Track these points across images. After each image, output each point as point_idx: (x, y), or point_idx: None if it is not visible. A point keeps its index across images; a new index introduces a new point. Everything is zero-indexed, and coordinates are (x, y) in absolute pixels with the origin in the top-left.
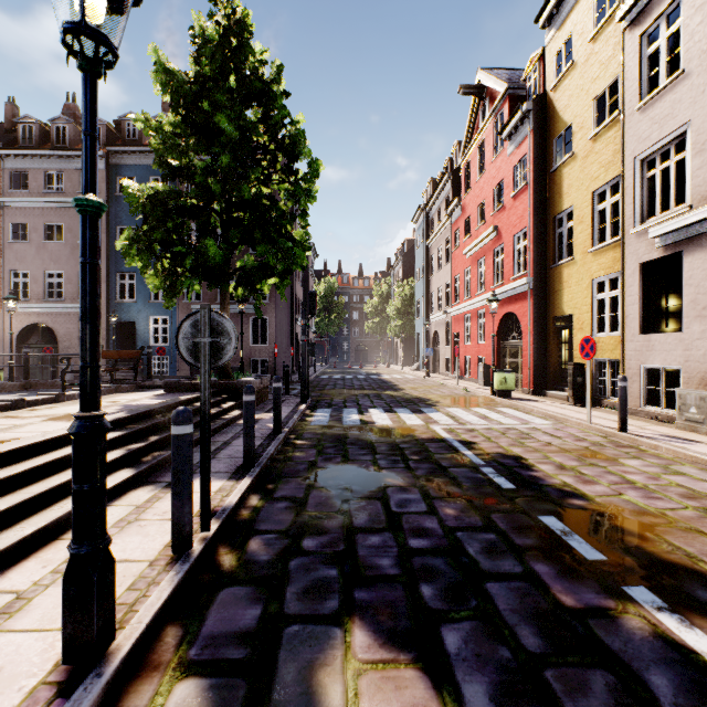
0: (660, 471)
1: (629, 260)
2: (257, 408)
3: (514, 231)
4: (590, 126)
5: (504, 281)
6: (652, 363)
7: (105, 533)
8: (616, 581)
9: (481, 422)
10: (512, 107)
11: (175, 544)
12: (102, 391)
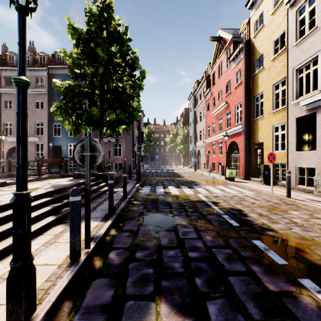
0: (308, 217)
1: (290, 116)
2: (116, 185)
3: (235, 103)
4: (271, 54)
5: (230, 127)
6: (301, 165)
7: (30, 255)
8: (294, 276)
9: (221, 192)
10: (234, 46)
11: (71, 256)
12: (44, 178)
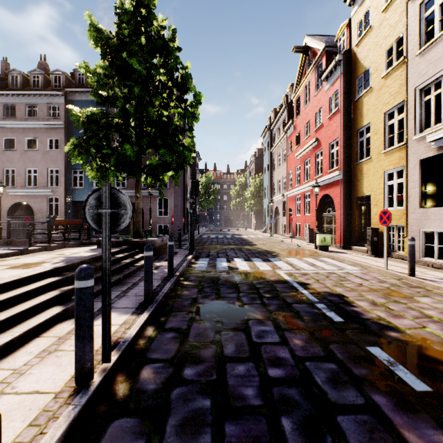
0: None
1: (411, 157)
2: (159, 258)
3: (329, 141)
4: (382, 68)
5: (322, 173)
6: (428, 228)
7: None
8: None
9: (310, 268)
10: (328, 59)
11: (77, 377)
12: (55, 247)
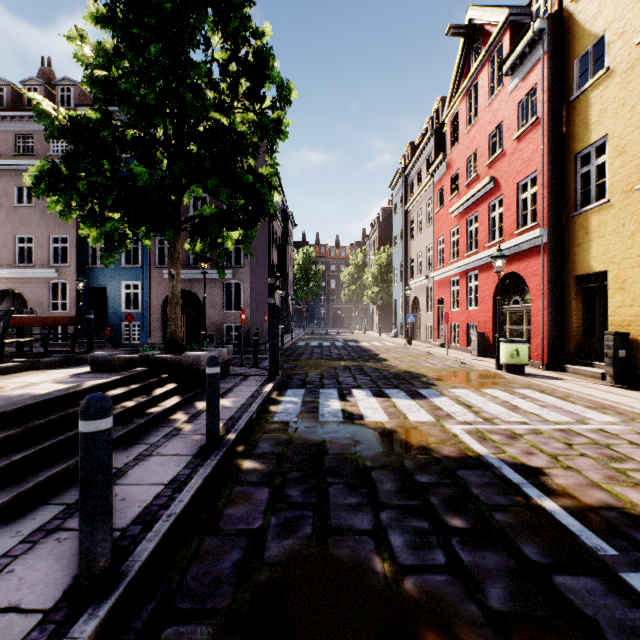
0: None
1: None
2: None
3: (518, 178)
4: (638, 27)
5: (503, 237)
6: None
7: None
8: None
9: (514, 417)
10: (513, 37)
11: None
12: (6, 369)
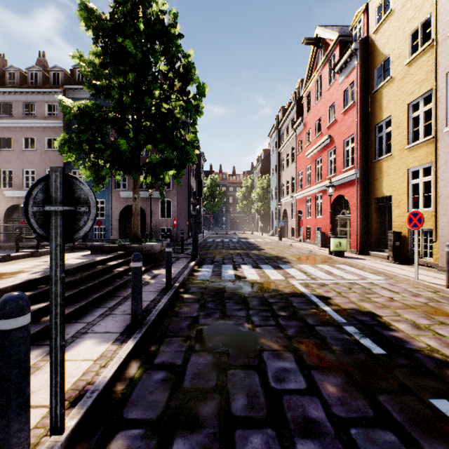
0: None
1: (442, 152)
2: (159, 264)
3: (344, 137)
4: (406, 55)
5: (336, 173)
6: None
7: None
8: None
9: (328, 277)
10: (342, 50)
11: None
12: (43, 252)
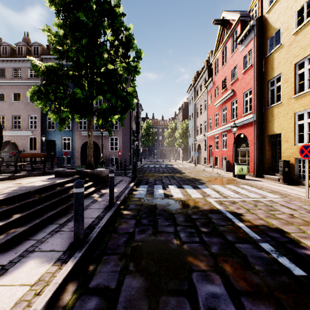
0: None
1: None
2: (107, 185)
3: (243, 91)
4: (293, 27)
5: (237, 117)
6: None
7: None
8: None
9: (236, 196)
10: (242, 27)
11: None
12: (19, 176)
